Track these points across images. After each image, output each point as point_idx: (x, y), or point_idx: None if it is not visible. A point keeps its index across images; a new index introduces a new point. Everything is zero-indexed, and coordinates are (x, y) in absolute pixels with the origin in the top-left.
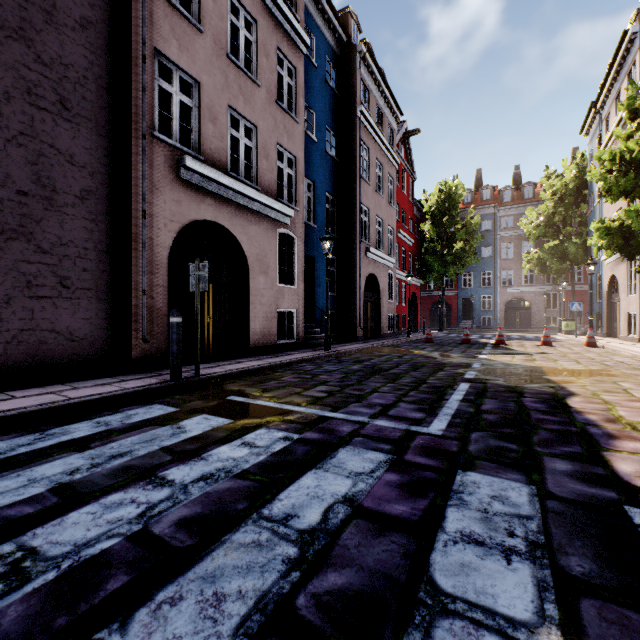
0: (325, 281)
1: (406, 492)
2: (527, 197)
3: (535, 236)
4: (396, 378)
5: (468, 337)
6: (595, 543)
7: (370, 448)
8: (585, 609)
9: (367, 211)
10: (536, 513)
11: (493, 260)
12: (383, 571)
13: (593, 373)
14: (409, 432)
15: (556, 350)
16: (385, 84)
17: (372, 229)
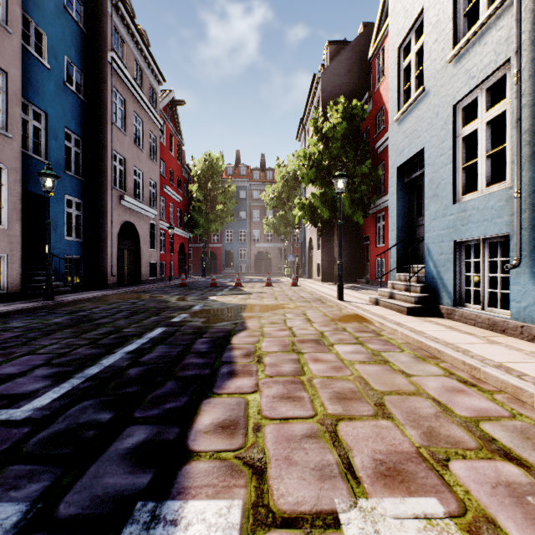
0: (65, 225)
1: None
2: (269, 178)
3: (271, 206)
4: (90, 330)
5: (215, 281)
6: None
7: None
8: None
9: (123, 160)
10: None
11: (247, 222)
12: None
13: (277, 307)
14: None
15: (271, 289)
16: (144, 44)
17: (129, 179)
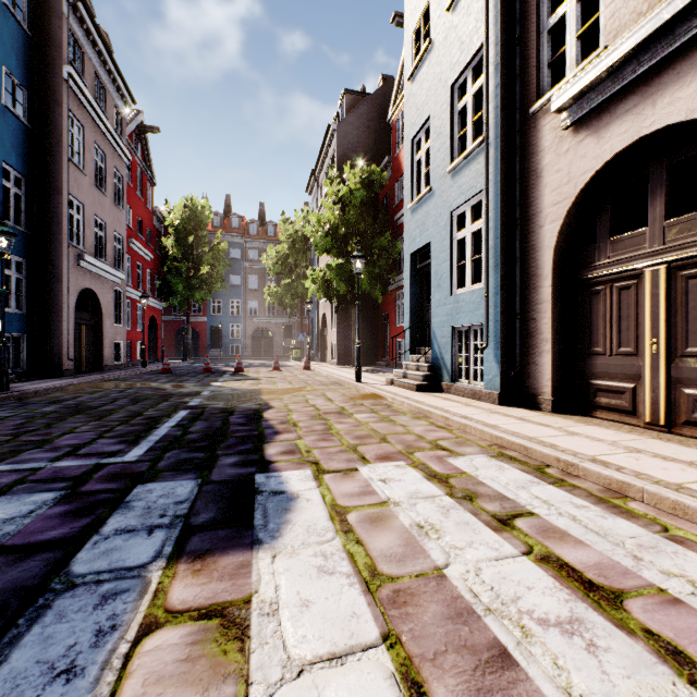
0: None
1: (70, 517)
2: (271, 235)
3: (275, 272)
4: (106, 415)
5: (210, 366)
6: (223, 502)
7: (38, 491)
8: (192, 540)
9: (81, 207)
10: (192, 496)
11: (242, 289)
12: (13, 586)
13: (295, 390)
14: (98, 465)
15: (282, 374)
16: (110, 55)
17: (89, 232)
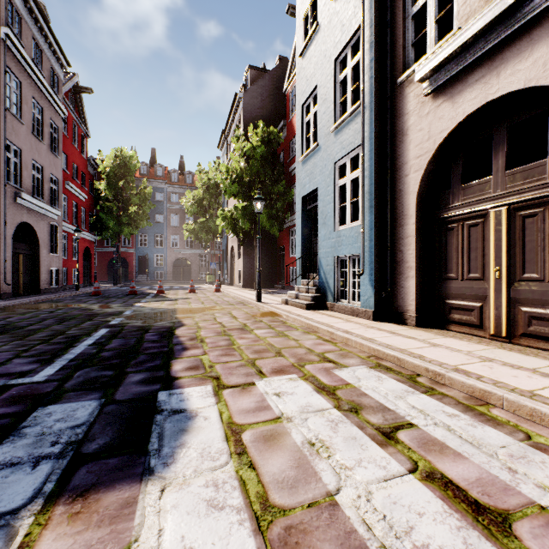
0: None
1: None
2: (189, 182)
3: (192, 212)
4: (30, 334)
5: (135, 289)
6: (121, 424)
7: None
8: (79, 473)
9: (19, 151)
10: (91, 419)
11: (165, 226)
12: None
13: (206, 309)
14: (5, 387)
15: (196, 296)
16: (46, 23)
17: (27, 173)
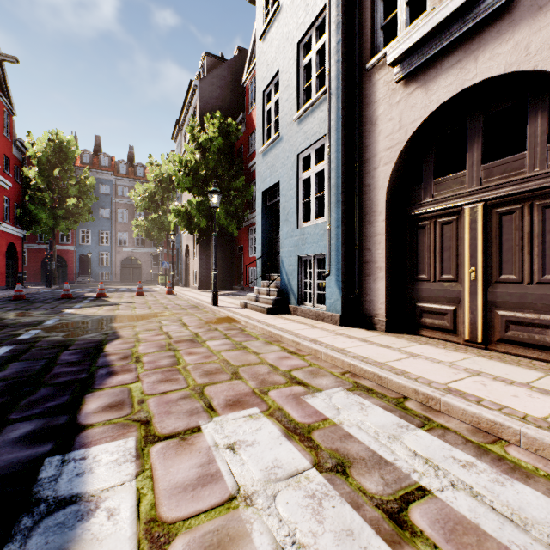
0: None
1: None
2: (139, 175)
3: (142, 207)
4: None
5: (69, 292)
6: None
7: None
8: None
9: None
10: None
11: (111, 222)
12: None
13: (152, 316)
14: None
15: (144, 299)
16: None
17: None
